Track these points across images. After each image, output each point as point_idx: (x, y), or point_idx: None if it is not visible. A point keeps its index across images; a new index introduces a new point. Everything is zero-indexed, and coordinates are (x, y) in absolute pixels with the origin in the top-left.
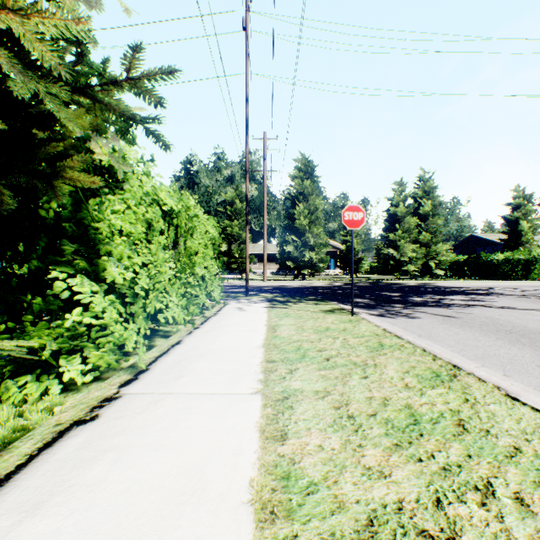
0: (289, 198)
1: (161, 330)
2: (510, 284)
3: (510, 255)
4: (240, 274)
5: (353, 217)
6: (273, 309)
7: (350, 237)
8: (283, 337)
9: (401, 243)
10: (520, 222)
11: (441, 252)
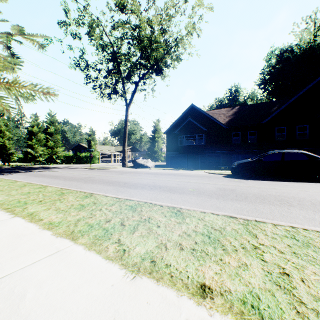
0: None
1: None
2: (81, 165)
3: (87, 154)
4: None
5: None
6: None
7: (4, 139)
8: None
9: (36, 146)
10: (91, 141)
11: (60, 152)
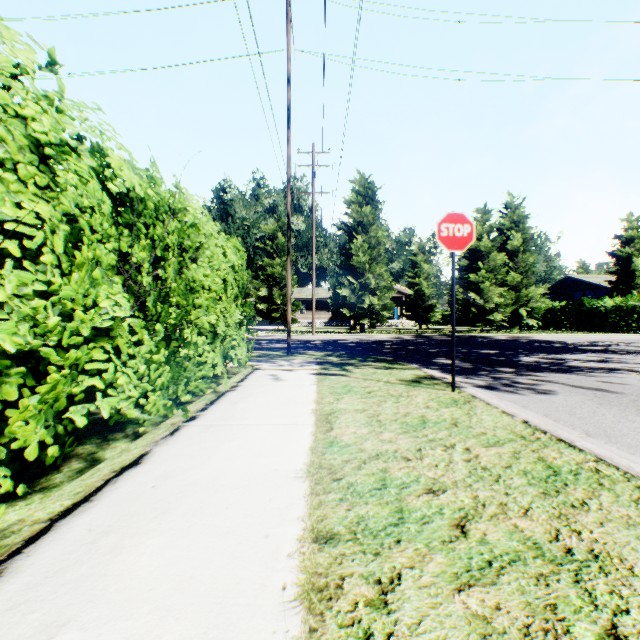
0: (345, 229)
1: (134, 419)
2: (627, 338)
3: (622, 300)
4: (284, 325)
5: (455, 232)
6: (326, 377)
7: (419, 279)
8: (347, 443)
9: (485, 286)
10: (633, 259)
11: (534, 297)
